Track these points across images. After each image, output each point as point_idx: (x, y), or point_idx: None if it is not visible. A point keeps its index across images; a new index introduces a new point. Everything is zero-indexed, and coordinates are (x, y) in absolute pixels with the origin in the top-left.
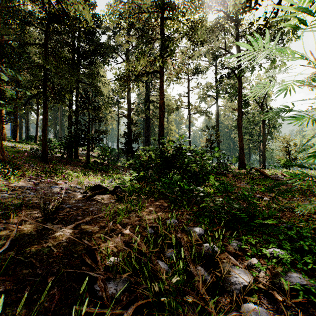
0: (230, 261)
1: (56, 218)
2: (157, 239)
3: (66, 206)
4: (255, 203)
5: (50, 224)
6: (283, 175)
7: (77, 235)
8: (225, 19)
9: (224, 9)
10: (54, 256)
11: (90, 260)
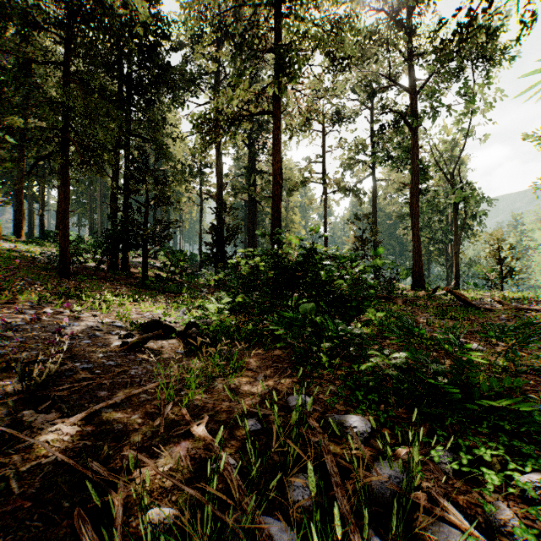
0: (446, 517)
1: (48, 397)
2: (269, 447)
3: (81, 367)
4: (469, 359)
5: (30, 412)
6: (495, 301)
7: (86, 442)
8: (389, 26)
9: (386, 8)
10: (8, 509)
11: (92, 530)
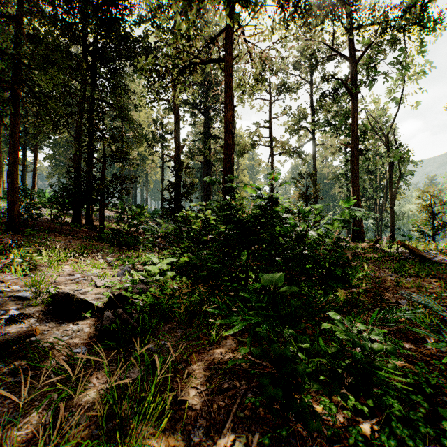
0: None
1: None
2: None
3: None
4: None
5: None
6: (446, 254)
7: None
8: None
9: None
10: None
11: None
